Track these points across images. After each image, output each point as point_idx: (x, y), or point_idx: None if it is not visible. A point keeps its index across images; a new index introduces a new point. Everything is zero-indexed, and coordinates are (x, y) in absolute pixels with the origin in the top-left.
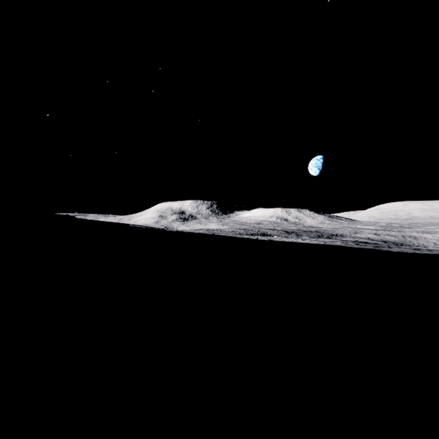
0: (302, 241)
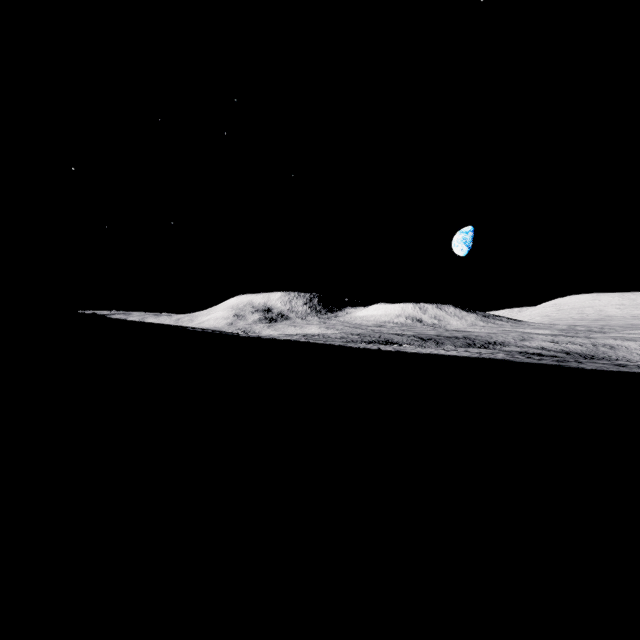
0: (446, 352)
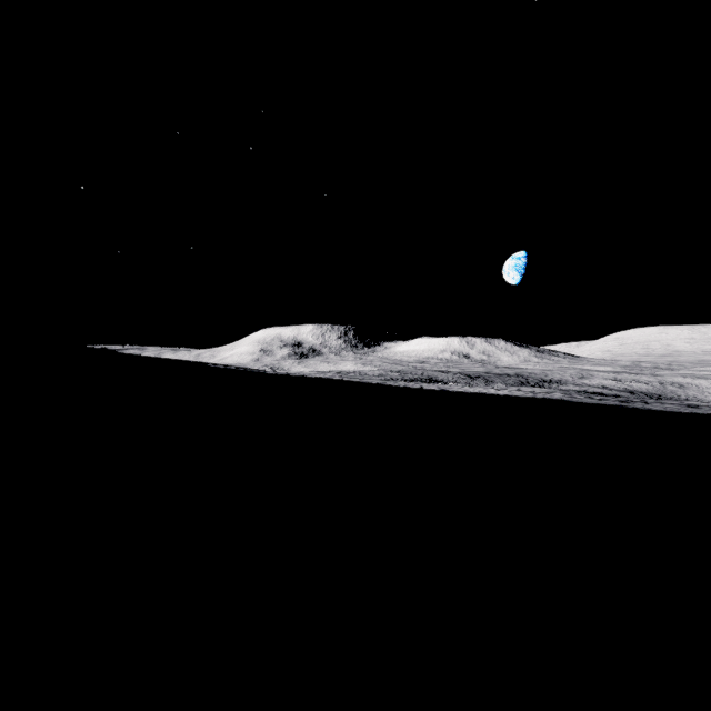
0: (497, 391)
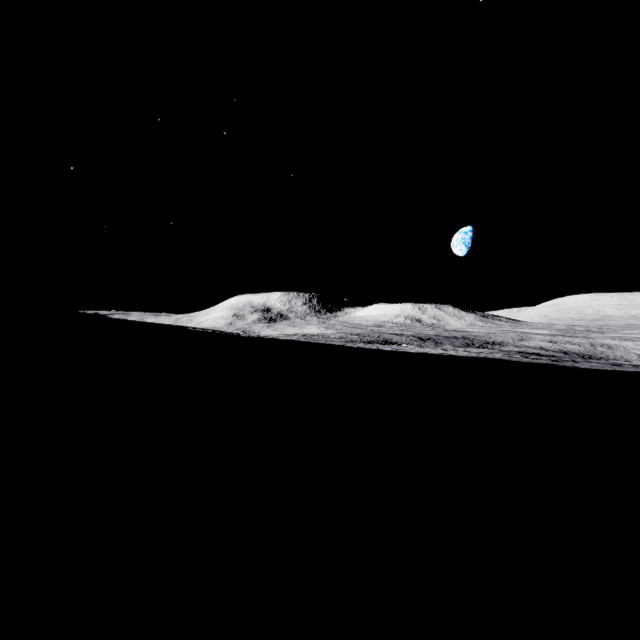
0: (444, 352)
